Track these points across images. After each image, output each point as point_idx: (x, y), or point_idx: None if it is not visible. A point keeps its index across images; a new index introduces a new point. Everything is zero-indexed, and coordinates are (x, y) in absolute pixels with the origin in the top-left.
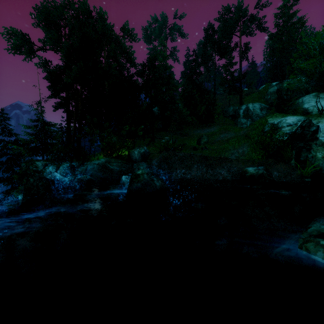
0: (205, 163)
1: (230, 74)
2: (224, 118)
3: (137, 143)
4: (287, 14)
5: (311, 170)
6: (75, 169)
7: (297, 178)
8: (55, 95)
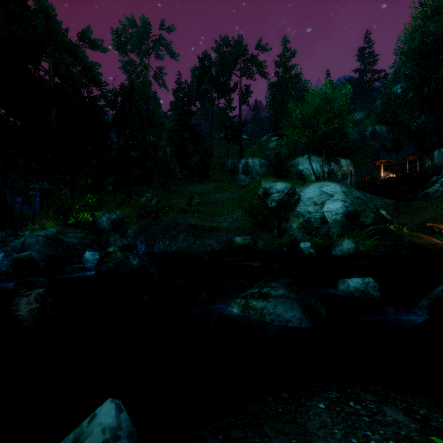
0: (193, 233)
1: (228, 119)
2: (222, 172)
3: (105, 200)
4: (286, 65)
5: (288, 239)
6: (1, 243)
7: (278, 247)
8: None
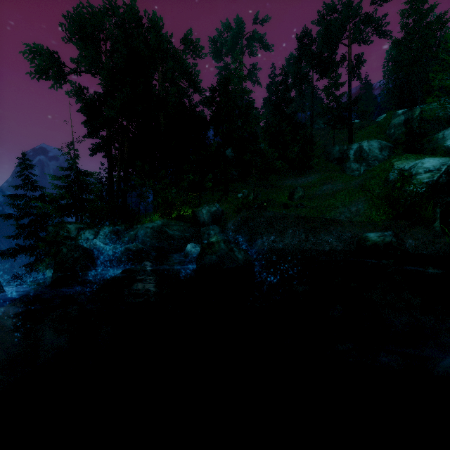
0: (304, 227)
1: (334, 99)
2: (326, 163)
3: (204, 198)
4: (419, 10)
5: None
6: (121, 235)
7: (445, 249)
8: (93, 133)
